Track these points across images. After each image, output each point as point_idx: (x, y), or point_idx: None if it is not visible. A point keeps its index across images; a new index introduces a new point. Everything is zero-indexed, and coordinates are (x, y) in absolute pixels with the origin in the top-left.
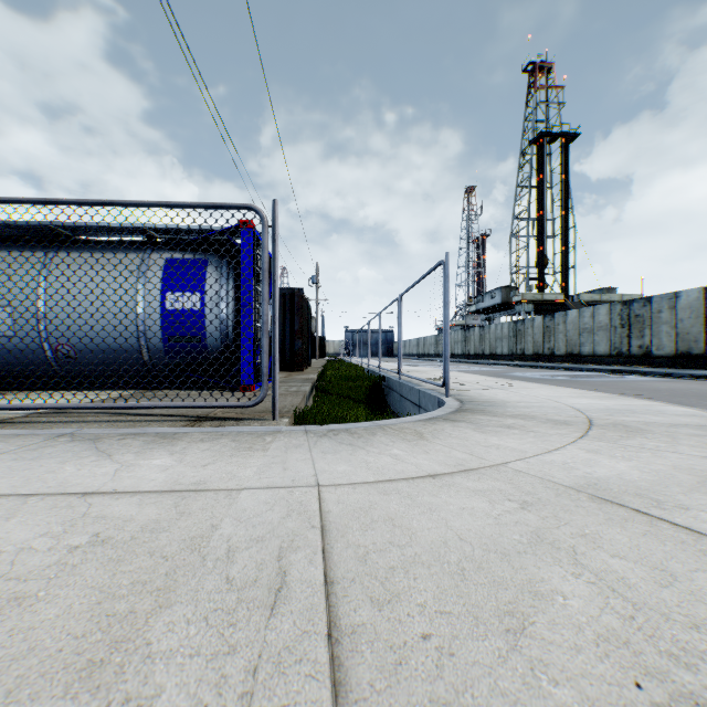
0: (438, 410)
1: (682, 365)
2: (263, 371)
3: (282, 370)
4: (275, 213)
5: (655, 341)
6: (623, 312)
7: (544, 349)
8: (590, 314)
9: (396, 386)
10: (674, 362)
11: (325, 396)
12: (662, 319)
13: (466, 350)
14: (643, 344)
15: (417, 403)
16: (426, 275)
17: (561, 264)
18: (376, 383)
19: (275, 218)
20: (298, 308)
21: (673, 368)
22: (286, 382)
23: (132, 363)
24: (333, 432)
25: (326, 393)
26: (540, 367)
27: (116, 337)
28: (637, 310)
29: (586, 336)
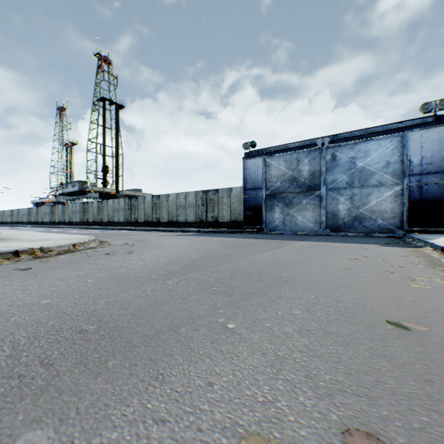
0: None
1: (146, 226)
2: None
3: None
4: None
5: (139, 216)
6: (129, 202)
7: (98, 219)
8: (118, 202)
9: None
10: (144, 225)
11: None
12: (141, 207)
13: (54, 219)
14: (136, 217)
15: None
16: None
17: (116, 173)
18: None
19: None
20: None
21: (144, 227)
22: None
23: None
24: None
25: None
26: (92, 228)
27: None
28: (134, 202)
29: (116, 213)
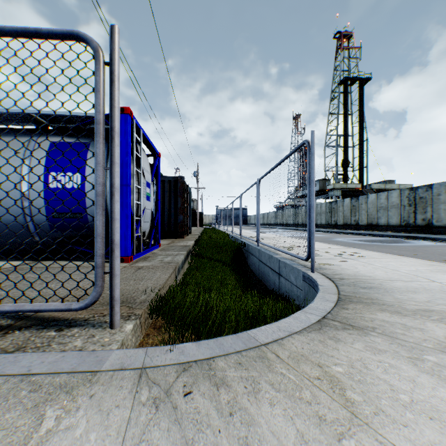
0: (318, 298)
1: None
2: (96, 261)
3: (168, 237)
4: (113, 44)
5: (435, 216)
6: (410, 195)
7: (351, 221)
8: (385, 197)
9: (255, 252)
10: None
11: (198, 259)
12: (440, 200)
13: (296, 221)
14: (426, 217)
15: (276, 271)
16: (286, 158)
17: (359, 164)
18: (238, 248)
19: (113, 50)
20: (180, 191)
21: None
22: (166, 250)
23: (21, 237)
24: (184, 377)
25: (199, 257)
26: (351, 233)
27: (3, 213)
28: (421, 194)
29: (382, 212)
